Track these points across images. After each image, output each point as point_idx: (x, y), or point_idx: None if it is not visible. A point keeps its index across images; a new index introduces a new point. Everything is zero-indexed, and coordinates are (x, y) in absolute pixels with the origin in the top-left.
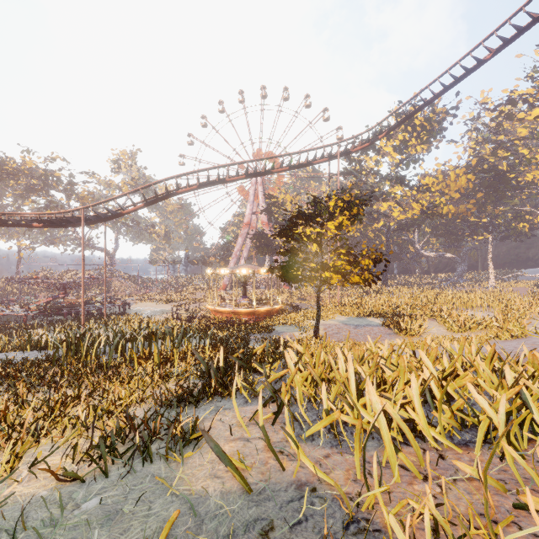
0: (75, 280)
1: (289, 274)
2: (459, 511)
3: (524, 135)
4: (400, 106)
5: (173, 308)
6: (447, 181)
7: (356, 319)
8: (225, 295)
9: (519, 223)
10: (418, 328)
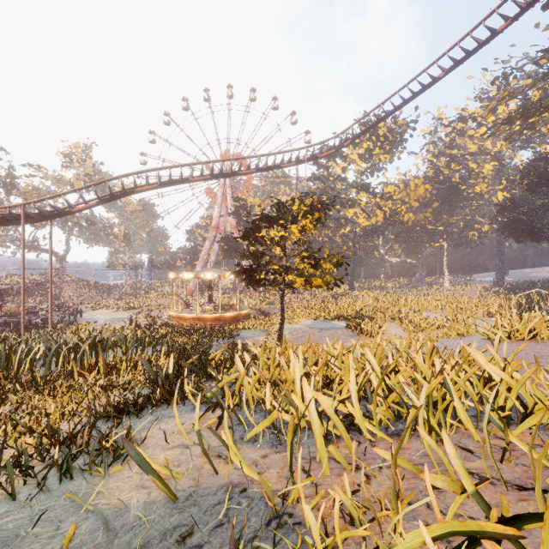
0: (16, 285)
1: (252, 278)
2: (375, 496)
3: (473, 150)
4: (364, 115)
5: (133, 316)
6: (408, 190)
7: (322, 323)
8: (191, 301)
9: (469, 231)
10: (379, 330)
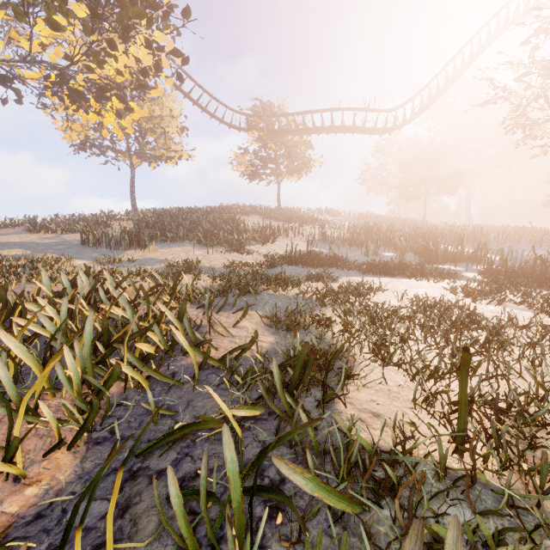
0: None
1: None
2: None
3: None
4: None
5: None
6: None
7: None
8: None
9: None
10: None
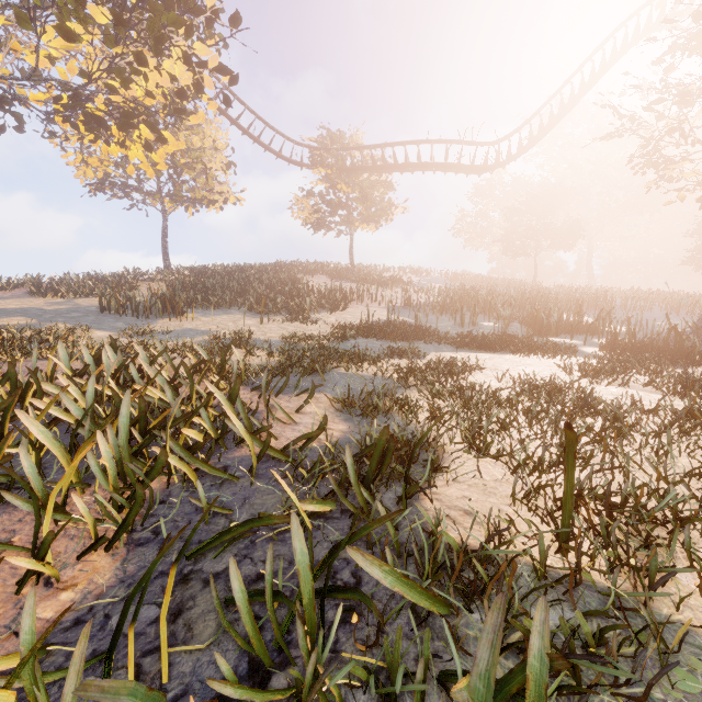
0: None
1: None
2: None
3: None
4: None
5: None
6: None
7: None
8: None
9: None
10: None
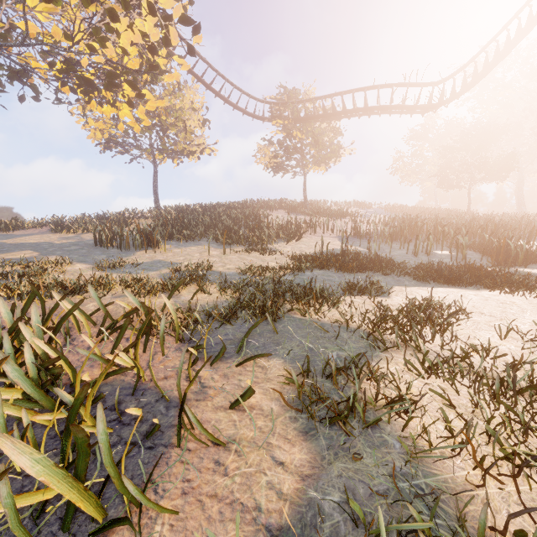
0: None
1: None
2: None
3: None
4: None
5: None
6: None
7: None
8: None
9: None
10: None
